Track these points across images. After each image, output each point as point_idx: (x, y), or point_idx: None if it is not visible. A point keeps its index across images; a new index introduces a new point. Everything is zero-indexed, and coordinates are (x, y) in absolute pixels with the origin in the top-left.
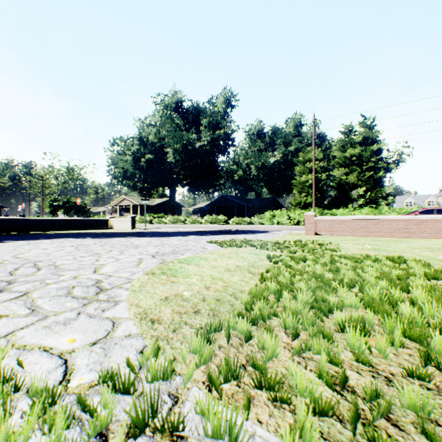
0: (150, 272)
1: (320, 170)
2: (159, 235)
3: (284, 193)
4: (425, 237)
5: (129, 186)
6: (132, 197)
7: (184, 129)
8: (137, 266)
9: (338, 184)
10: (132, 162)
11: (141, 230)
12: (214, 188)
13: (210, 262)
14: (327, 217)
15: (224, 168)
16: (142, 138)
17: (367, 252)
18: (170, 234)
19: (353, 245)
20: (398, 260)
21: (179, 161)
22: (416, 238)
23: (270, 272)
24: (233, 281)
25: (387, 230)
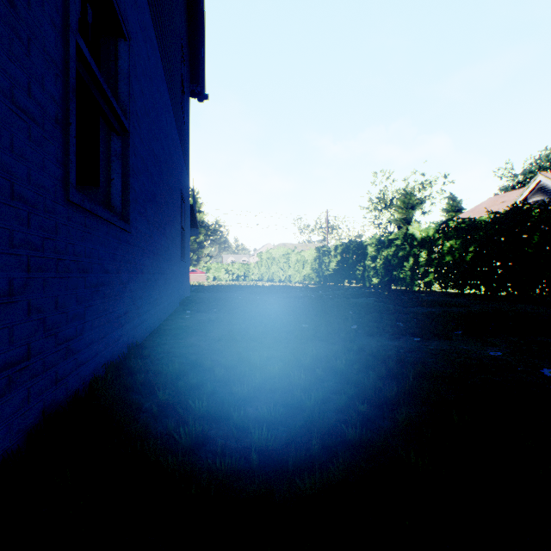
0: None
1: None
2: None
3: None
4: None
5: None
6: None
7: None
8: None
9: None
10: None
11: None
12: None
13: None
14: None
15: None
16: None
17: None
18: None
19: None
20: None
21: None
22: None
23: None
24: None
25: None
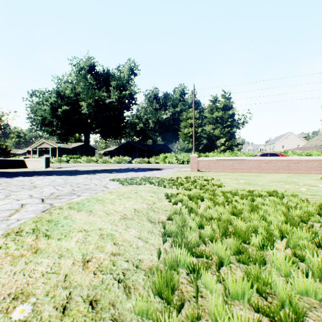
0: (15, 230)
1: (197, 126)
2: (67, 174)
3: (172, 141)
4: (270, 172)
5: (48, 131)
6: (51, 141)
7: (97, 88)
8: (6, 218)
9: (208, 135)
10: (50, 111)
11: (55, 169)
12: (121, 135)
13: (107, 205)
14: (206, 158)
15: (129, 121)
16: (59, 92)
17: (245, 186)
18: (80, 172)
19: (230, 180)
20: (280, 195)
21: (92, 113)
22: (265, 173)
23: (173, 220)
24: (127, 240)
25: (247, 167)
